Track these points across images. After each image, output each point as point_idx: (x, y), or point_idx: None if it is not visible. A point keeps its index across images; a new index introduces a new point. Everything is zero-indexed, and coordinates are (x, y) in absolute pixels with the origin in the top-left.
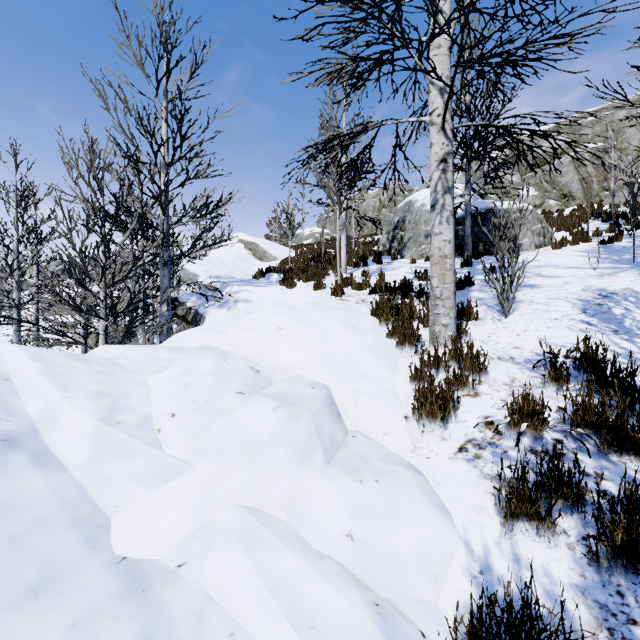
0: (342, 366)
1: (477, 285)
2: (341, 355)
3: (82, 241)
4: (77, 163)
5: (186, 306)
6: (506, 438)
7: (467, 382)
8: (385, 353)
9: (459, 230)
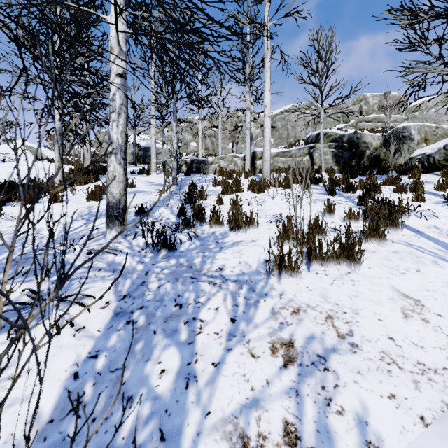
0: None
1: None
2: None
3: None
4: None
5: None
6: None
7: None
8: None
9: (139, 153)
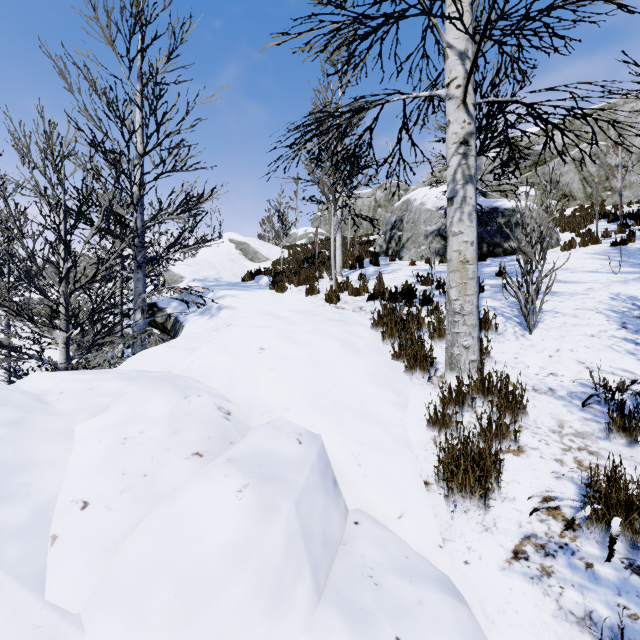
0: (339, 403)
1: (487, 291)
2: (337, 386)
3: (34, 240)
4: (29, 149)
5: (166, 312)
6: (585, 538)
7: (507, 433)
8: (392, 381)
9: None
